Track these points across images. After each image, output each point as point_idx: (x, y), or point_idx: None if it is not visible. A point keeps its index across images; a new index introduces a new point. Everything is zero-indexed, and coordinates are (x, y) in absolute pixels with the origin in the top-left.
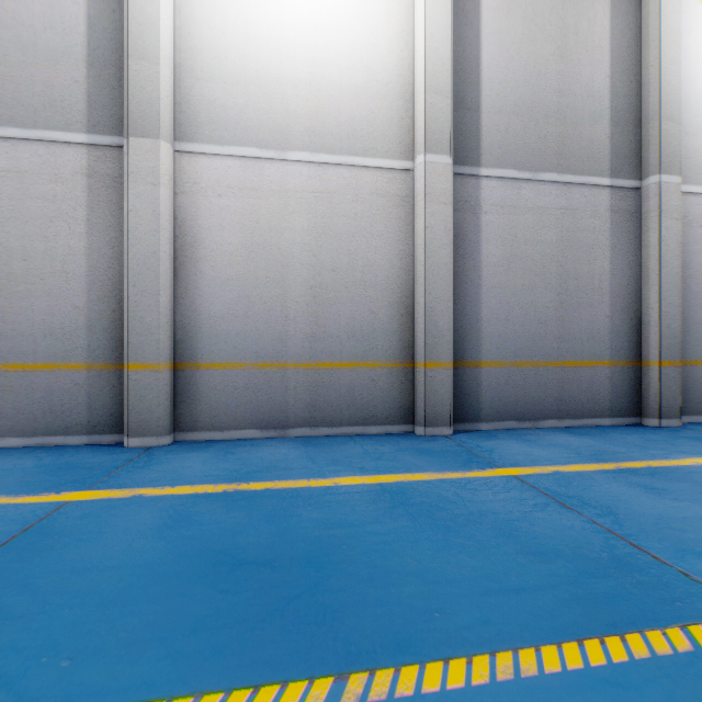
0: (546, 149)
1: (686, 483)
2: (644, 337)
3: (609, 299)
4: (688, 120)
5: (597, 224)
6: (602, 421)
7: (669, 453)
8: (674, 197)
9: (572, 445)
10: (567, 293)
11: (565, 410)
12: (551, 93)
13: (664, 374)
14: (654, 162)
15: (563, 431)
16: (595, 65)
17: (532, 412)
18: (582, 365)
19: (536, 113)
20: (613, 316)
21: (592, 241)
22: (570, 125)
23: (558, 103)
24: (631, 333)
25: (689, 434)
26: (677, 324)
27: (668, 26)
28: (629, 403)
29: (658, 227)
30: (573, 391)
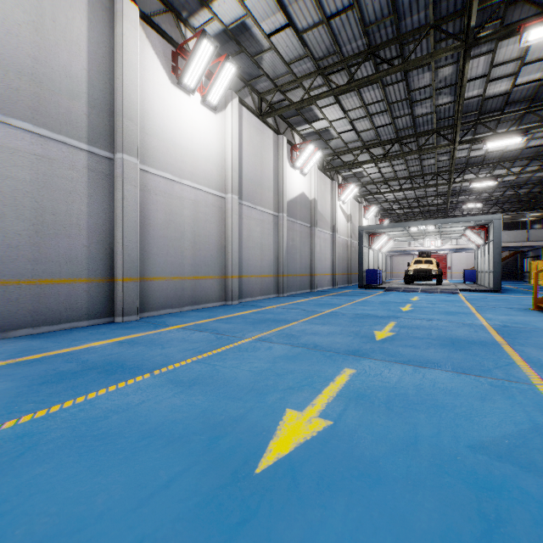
0: (20, 100)
1: (47, 364)
2: (115, 262)
3: (87, 234)
4: (149, 126)
5: (75, 176)
6: (80, 324)
7: (86, 341)
8: (134, 172)
9: (8, 350)
10: (44, 225)
11: (42, 319)
12: (25, 55)
13: (126, 287)
14: (120, 144)
15: (30, 337)
16: (73, 55)
17: (2, 325)
18: (61, 282)
19: (7, 65)
20: (91, 246)
21: (71, 188)
22: (48, 91)
23: (34, 67)
24: (106, 259)
25: (131, 325)
26: (136, 254)
27: (130, 58)
28: (104, 308)
29: (122, 189)
30: (50, 303)
